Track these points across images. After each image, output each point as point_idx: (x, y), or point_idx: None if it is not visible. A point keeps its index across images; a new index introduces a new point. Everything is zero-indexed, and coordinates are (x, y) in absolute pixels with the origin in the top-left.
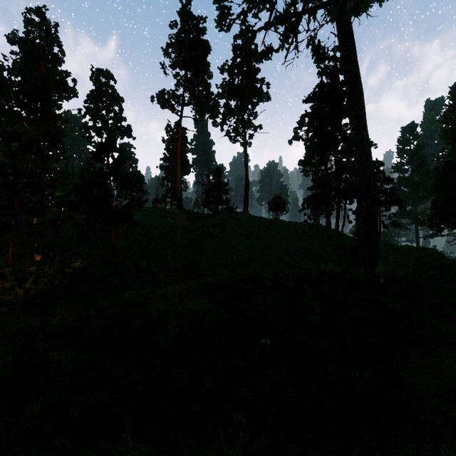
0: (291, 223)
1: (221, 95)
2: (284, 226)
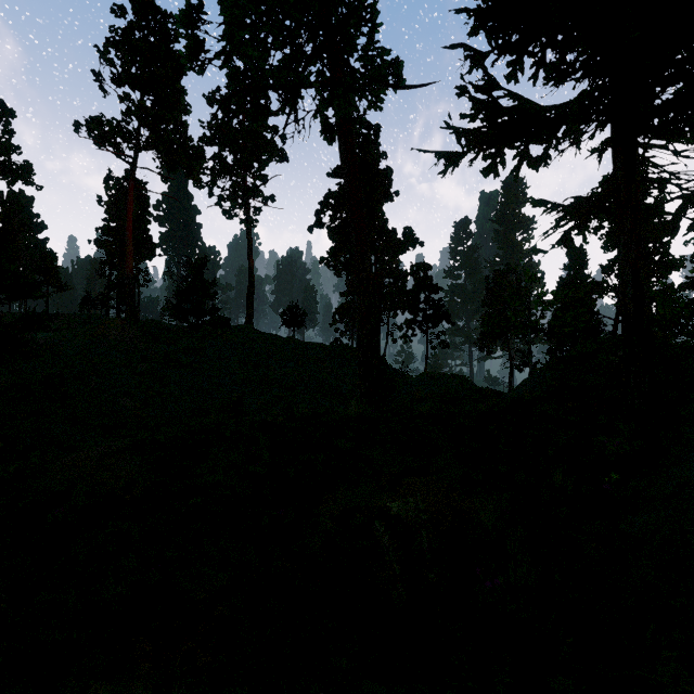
0: (310, 344)
1: (210, 140)
2: (301, 348)
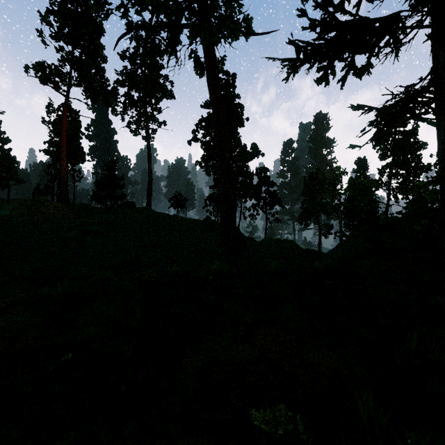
0: (189, 219)
1: (122, 83)
2: (182, 222)
